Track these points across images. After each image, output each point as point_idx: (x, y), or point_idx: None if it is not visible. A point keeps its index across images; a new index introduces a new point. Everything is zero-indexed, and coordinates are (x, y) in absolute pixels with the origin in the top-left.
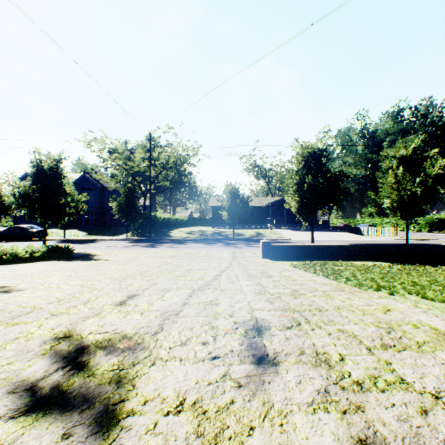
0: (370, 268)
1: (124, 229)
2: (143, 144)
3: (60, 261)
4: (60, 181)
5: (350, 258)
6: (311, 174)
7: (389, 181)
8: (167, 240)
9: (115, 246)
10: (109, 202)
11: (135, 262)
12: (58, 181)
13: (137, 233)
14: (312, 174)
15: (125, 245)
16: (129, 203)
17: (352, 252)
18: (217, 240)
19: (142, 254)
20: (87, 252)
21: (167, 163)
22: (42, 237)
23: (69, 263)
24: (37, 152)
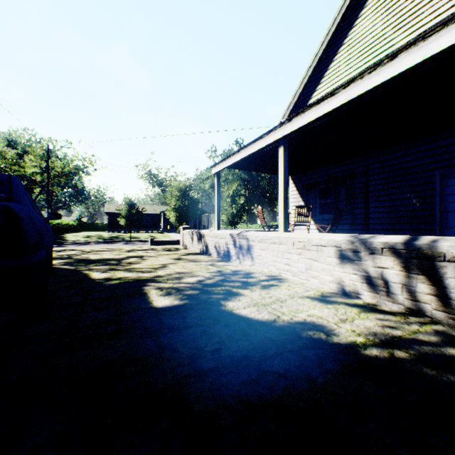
0: None
1: None
2: (37, 152)
3: None
4: None
5: None
6: (181, 199)
7: (223, 205)
8: (68, 243)
9: None
10: None
11: None
12: None
13: None
14: (181, 199)
15: None
16: None
17: None
18: (117, 242)
19: None
20: None
21: (62, 171)
22: None
23: None
24: None
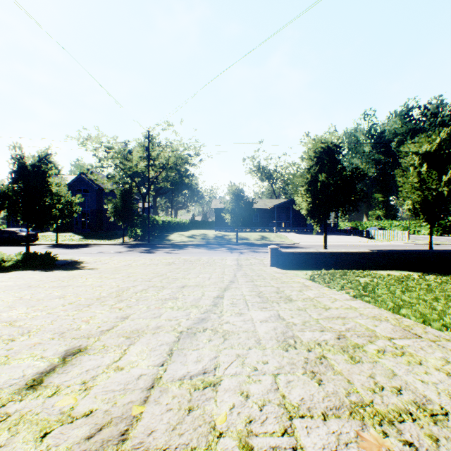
0: (401, 281)
1: (122, 233)
2: (141, 142)
3: (37, 270)
4: (45, 179)
5: (370, 266)
6: (324, 172)
7: (410, 180)
8: (166, 245)
9: (108, 251)
10: (107, 204)
11: (122, 273)
12: (43, 179)
13: (134, 237)
14: (326, 171)
15: (120, 250)
16: (126, 205)
17: (373, 260)
18: (220, 245)
19: (135, 262)
20: (74, 258)
21: (167, 162)
22: (33, 241)
23: (43, 274)
24: (19, 147)
